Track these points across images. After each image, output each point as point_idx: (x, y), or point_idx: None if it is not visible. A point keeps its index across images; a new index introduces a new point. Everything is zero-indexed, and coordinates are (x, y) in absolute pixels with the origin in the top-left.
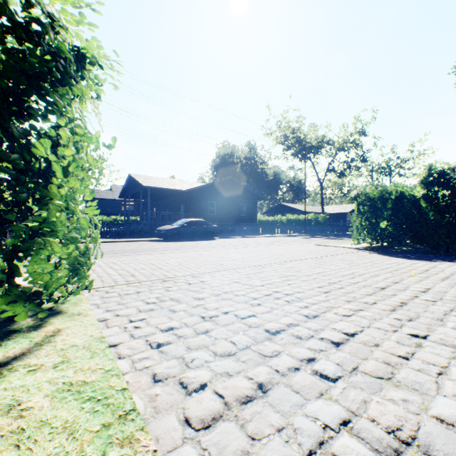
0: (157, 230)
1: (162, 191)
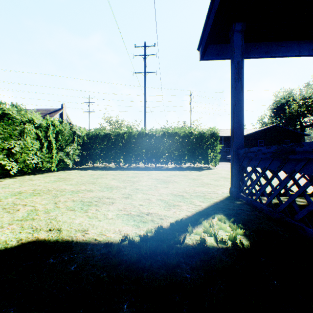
0: (226, 157)
1: (229, 137)
